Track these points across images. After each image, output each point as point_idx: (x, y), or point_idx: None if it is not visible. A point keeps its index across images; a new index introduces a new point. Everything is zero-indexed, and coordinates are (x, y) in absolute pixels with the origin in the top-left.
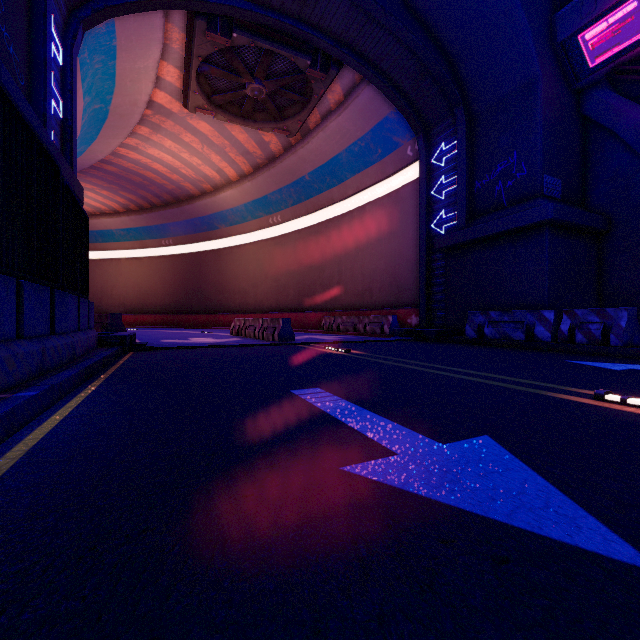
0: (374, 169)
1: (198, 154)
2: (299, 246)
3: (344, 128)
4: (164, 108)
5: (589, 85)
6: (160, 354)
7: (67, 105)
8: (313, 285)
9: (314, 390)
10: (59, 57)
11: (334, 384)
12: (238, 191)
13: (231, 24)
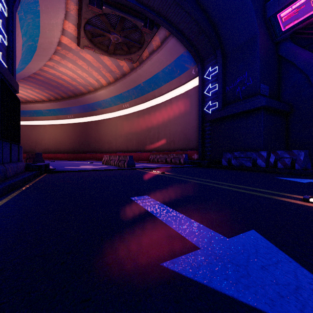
0: (175, 80)
1: (86, 71)
2: (138, 119)
3: (160, 59)
4: (67, 46)
5: (282, 40)
6: (61, 175)
7: (10, 39)
8: (145, 139)
9: (144, 197)
10: (5, 12)
11: (156, 193)
12: (107, 91)
13: (102, 1)
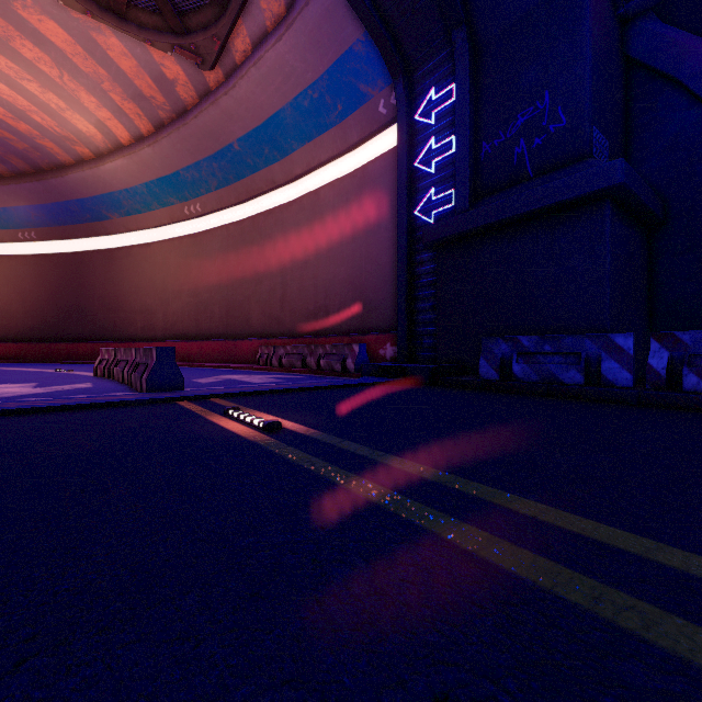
0: (331, 136)
1: (56, 88)
2: (227, 247)
3: (287, 64)
4: None
5: (640, 11)
6: None
7: None
8: (247, 302)
9: None
10: None
11: None
12: (133, 161)
13: None
